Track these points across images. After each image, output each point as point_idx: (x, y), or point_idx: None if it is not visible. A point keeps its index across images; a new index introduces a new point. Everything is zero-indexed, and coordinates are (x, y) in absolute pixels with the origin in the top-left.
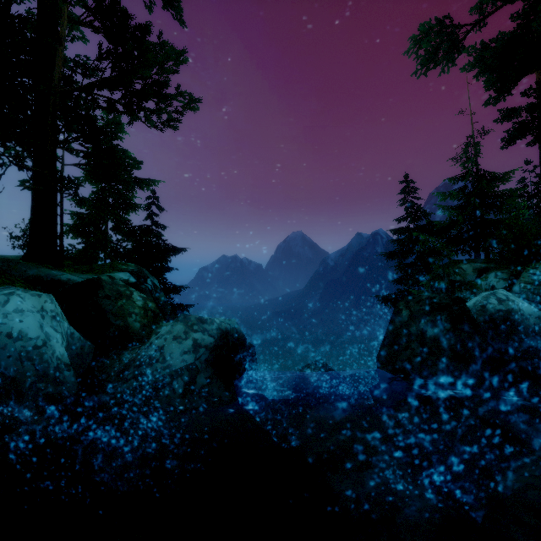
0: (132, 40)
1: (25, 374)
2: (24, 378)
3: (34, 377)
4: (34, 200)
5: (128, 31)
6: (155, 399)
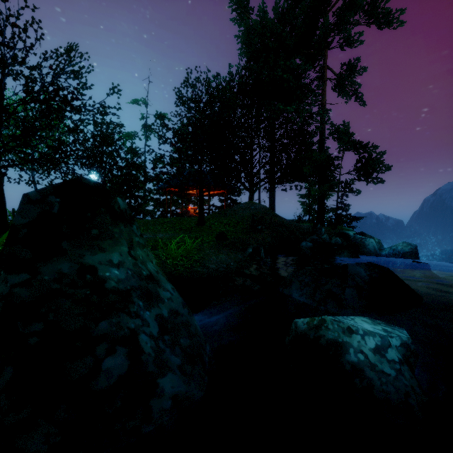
0: (362, 149)
1: (373, 249)
2: (373, 250)
3: (375, 250)
4: (319, 206)
5: (361, 147)
6: (402, 256)
